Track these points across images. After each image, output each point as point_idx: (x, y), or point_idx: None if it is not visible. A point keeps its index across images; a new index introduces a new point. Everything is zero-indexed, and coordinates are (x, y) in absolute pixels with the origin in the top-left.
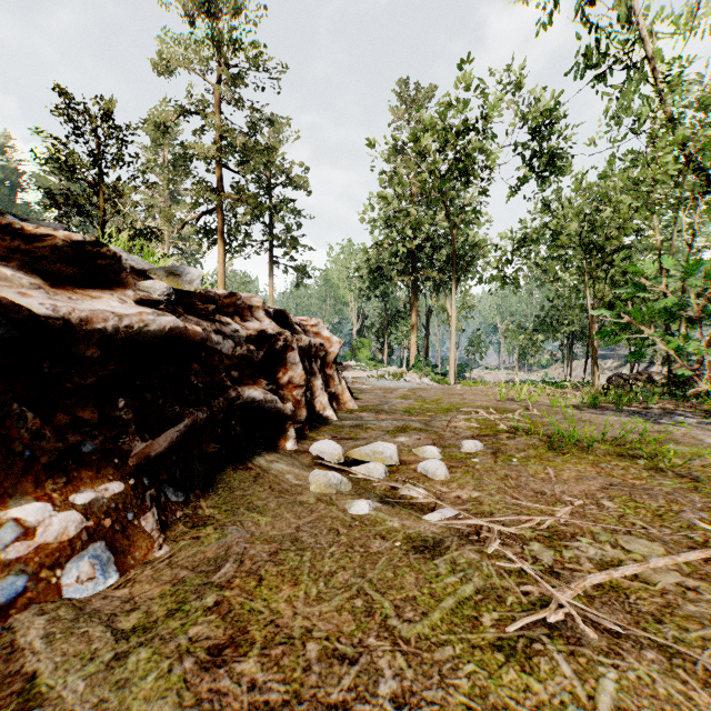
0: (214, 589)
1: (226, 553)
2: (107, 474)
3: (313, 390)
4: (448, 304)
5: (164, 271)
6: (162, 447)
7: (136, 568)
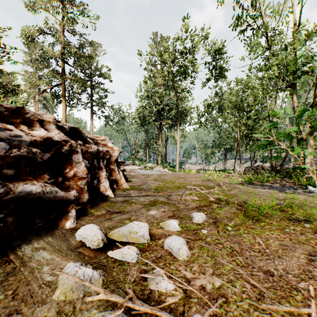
0: None
1: None
2: None
3: (100, 178)
4: (175, 134)
5: None
6: None
7: None
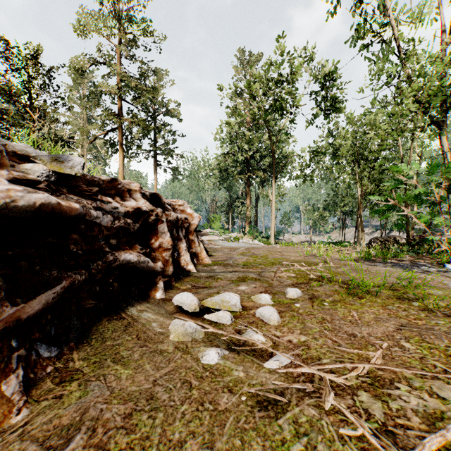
0: None
1: (80, 419)
2: None
3: (179, 251)
4: (270, 193)
5: (49, 158)
6: (35, 309)
7: None
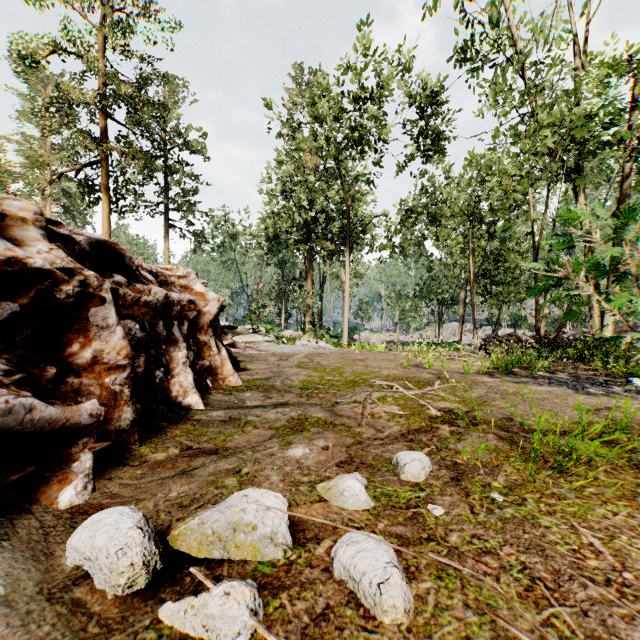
0: None
1: None
2: None
3: (171, 366)
4: (342, 271)
5: None
6: None
7: None
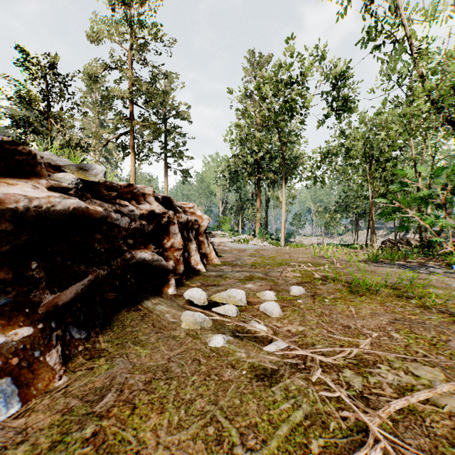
0: (95, 419)
1: (110, 383)
2: (18, 322)
3: (190, 251)
4: (280, 195)
5: (76, 167)
6: (68, 297)
7: (37, 397)
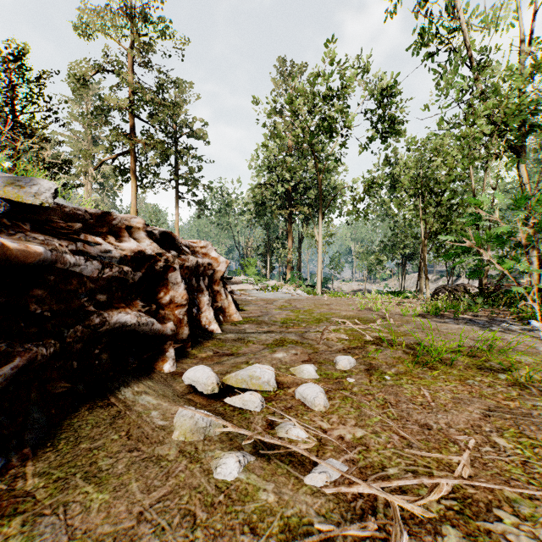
0: None
1: None
2: None
3: (200, 306)
4: (316, 232)
5: (3, 181)
6: None
7: None
